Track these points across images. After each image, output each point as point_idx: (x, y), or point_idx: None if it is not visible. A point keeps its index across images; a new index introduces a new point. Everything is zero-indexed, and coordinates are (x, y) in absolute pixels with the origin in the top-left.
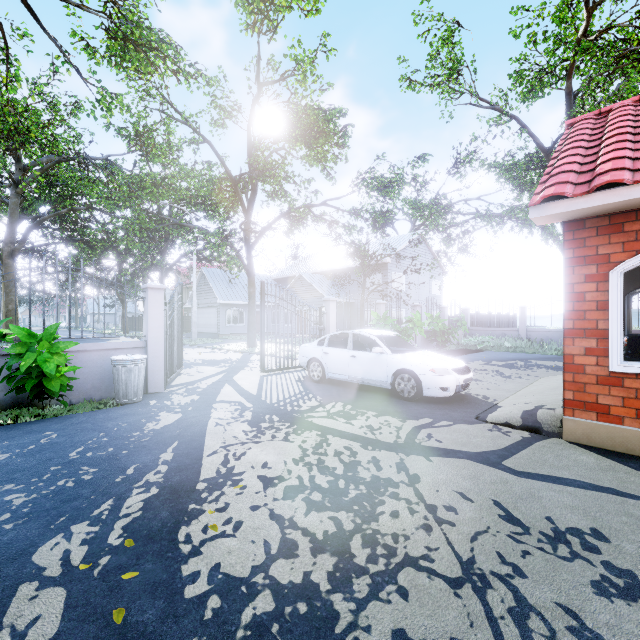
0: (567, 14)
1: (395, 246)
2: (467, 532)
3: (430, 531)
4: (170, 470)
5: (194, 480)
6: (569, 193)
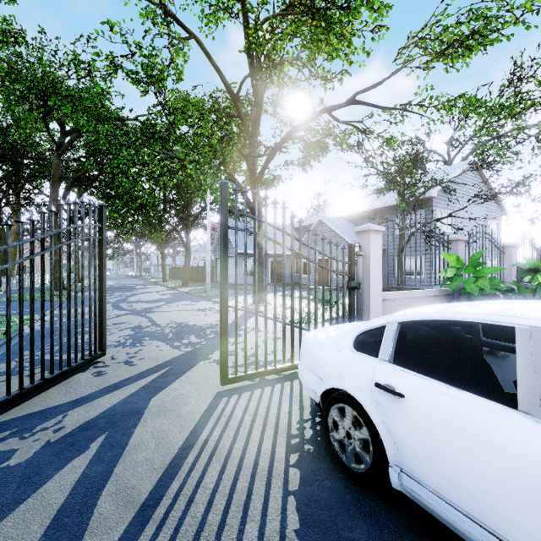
0: None
1: (440, 178)
2: None
3: None
4: None
5: None
6: None
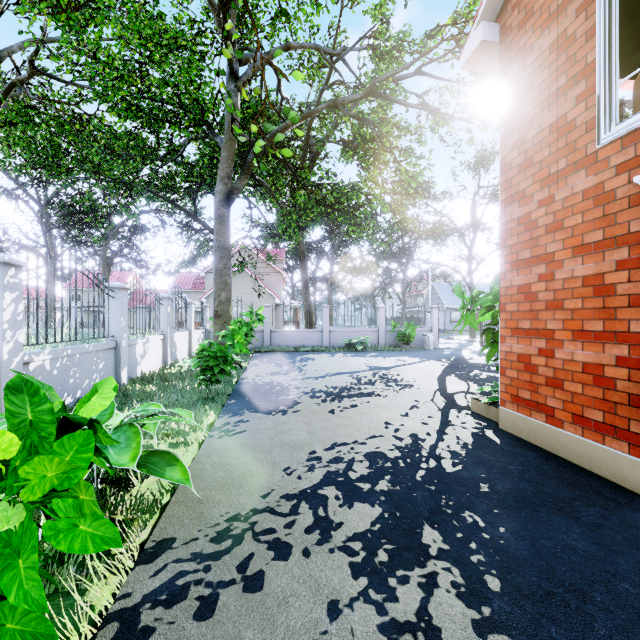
0: None
1: None
2: None
3: None
4: (457, 357)
5: (464, 358)
6: None
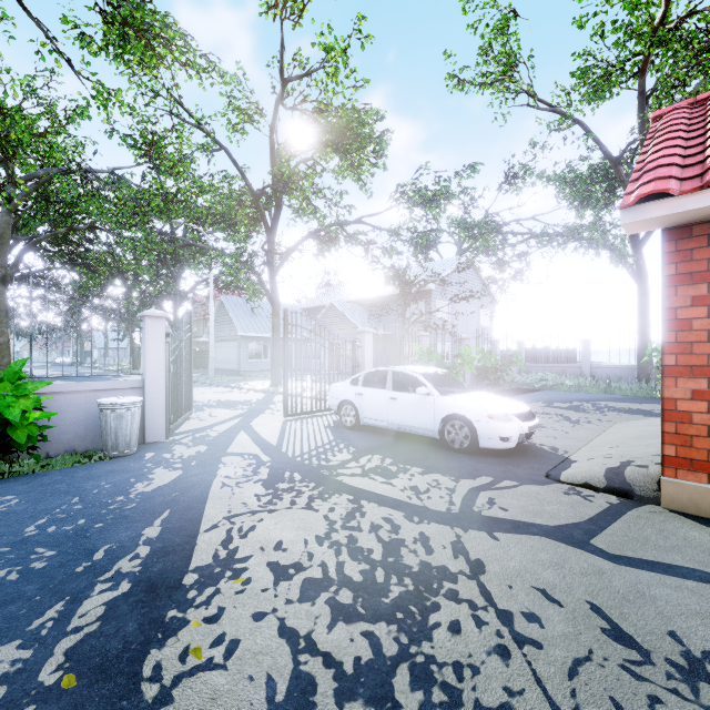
0: (639, 1)
1: (439, 271)
2: (561, 660)
3: (508, 658)
4: (152, 553)
5: (181, 569)
6: (675, 189)
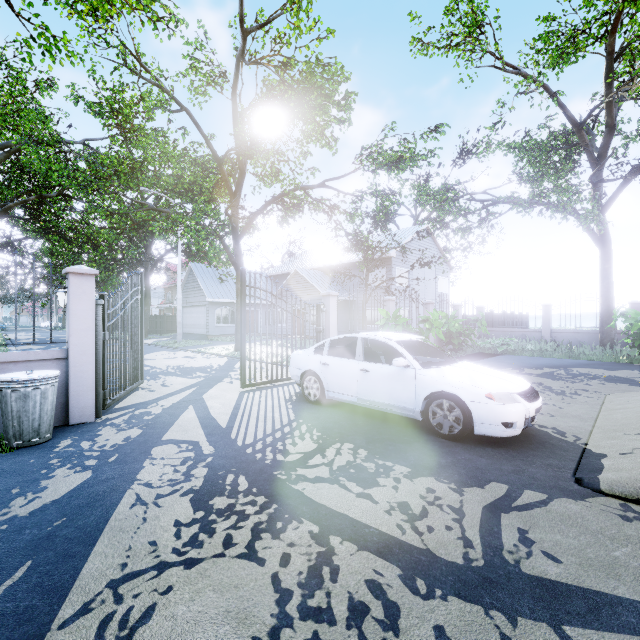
0: None
1: (400, 239)
2: None
3: None
4: None
5: None
6: None
